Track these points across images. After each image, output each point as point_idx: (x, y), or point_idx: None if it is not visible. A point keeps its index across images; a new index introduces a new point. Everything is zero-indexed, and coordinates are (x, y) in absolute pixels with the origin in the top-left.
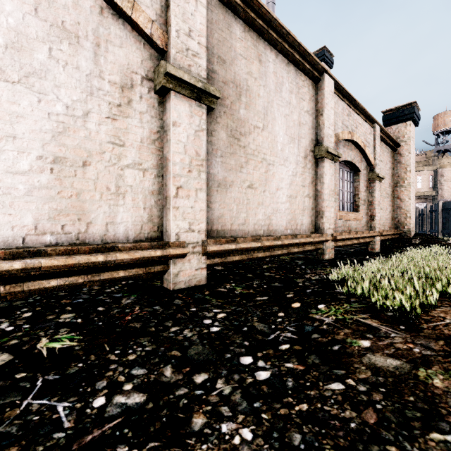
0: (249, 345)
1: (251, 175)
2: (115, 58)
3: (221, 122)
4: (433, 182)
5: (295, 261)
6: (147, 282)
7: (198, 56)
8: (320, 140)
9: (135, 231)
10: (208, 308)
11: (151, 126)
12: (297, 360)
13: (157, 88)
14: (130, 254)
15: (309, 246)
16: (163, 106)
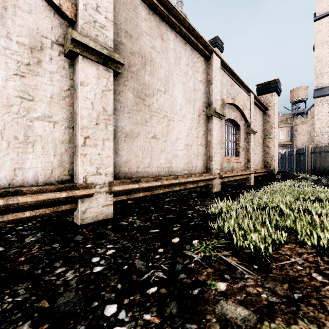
0: (121, 289)
1: (154, 128)
2: (24, 22)
3: (128, 85)
4: (290, 135)
5: (191, 194)
6: (61, 217)
7: (105, 28)
8: (210, 103)
9: (45, 175)
10: (103, 243)
11: (61, 84)
12: (157, 309)
13: (66, 52)
14: (34, 196)
15: (201, 182)
16: (74, 68)
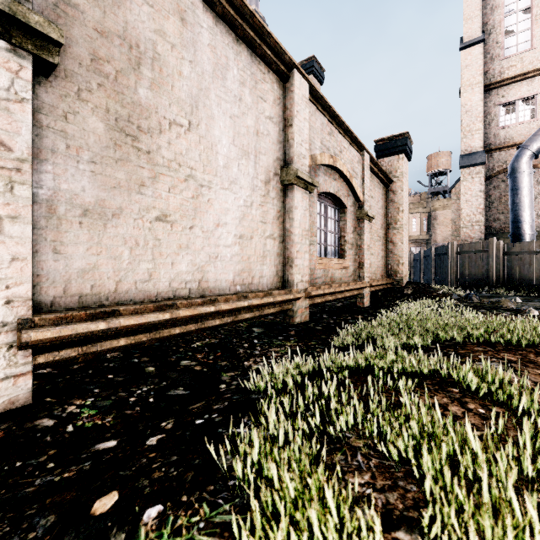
0: None
1: (163, 199)
2: None
3: (92, 100)
4: (427, 225)
5: (251, 330)
6: None
7: None
8: (290, 160)
9: None
10: None
11: None
12: None
13: None
14: None
15: (270, 307)
16: None
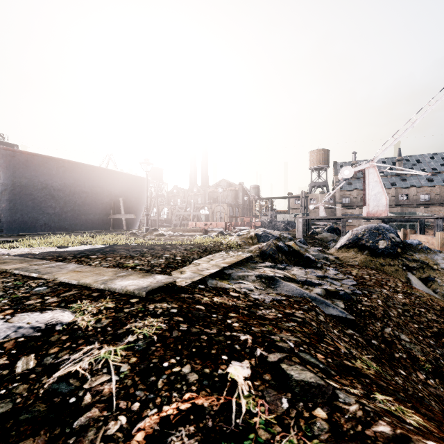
0: None
1: None
2: None
3: None
4: None
5: None
6: None
7: None
8: None
9: None
10: None
11: None
12: None
13: None
14: None
15: None
16: None
